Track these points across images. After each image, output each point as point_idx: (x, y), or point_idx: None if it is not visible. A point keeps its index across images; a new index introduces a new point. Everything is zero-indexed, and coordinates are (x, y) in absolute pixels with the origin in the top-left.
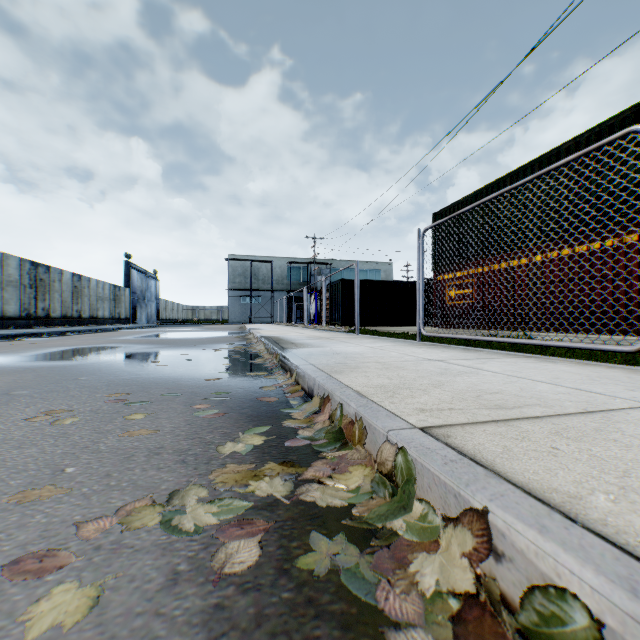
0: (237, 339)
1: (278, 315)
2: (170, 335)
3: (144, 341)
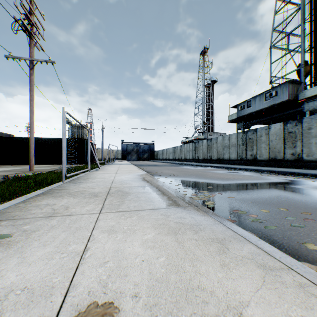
0: None
1: None
2: None
3: None
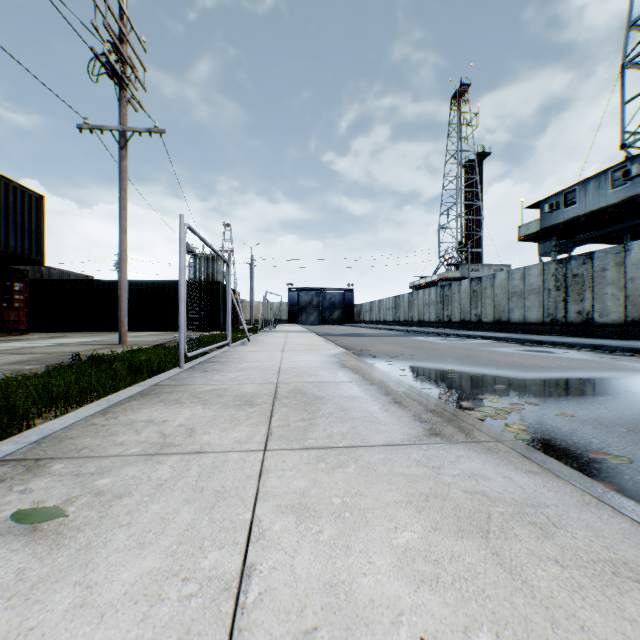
0: None
1: None
2: None
3: None
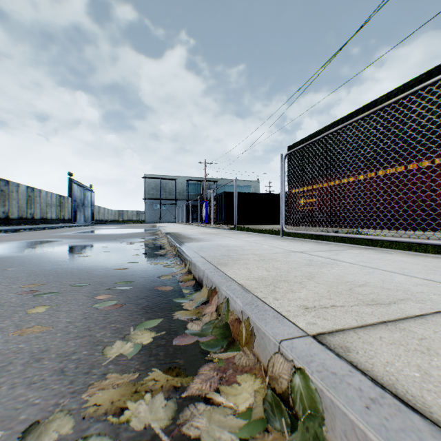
0: (148, 234)
1: (180, 217)
2: (99, 231)
3: (77, 236)
